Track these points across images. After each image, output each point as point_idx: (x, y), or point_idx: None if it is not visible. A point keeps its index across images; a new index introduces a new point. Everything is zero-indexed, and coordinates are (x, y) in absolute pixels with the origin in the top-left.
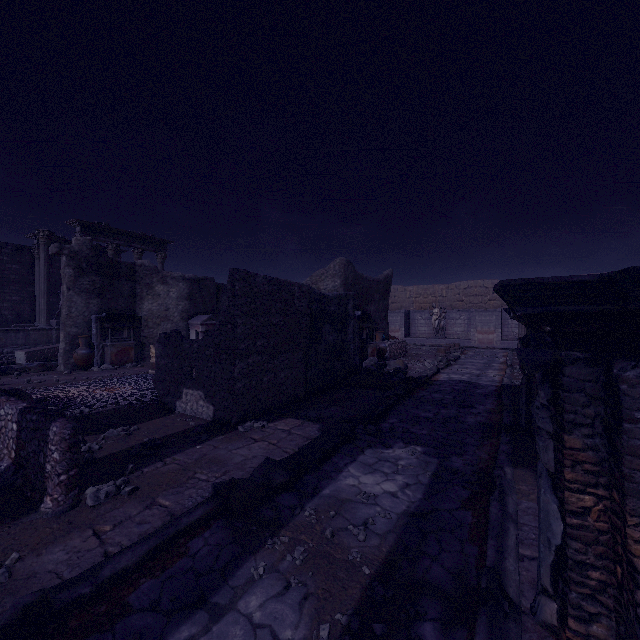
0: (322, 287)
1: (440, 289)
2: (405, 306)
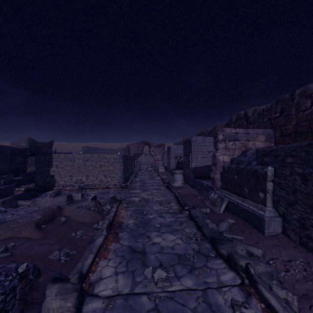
0: (21, 145)
1: (84, 145)
2: (71, 150)
